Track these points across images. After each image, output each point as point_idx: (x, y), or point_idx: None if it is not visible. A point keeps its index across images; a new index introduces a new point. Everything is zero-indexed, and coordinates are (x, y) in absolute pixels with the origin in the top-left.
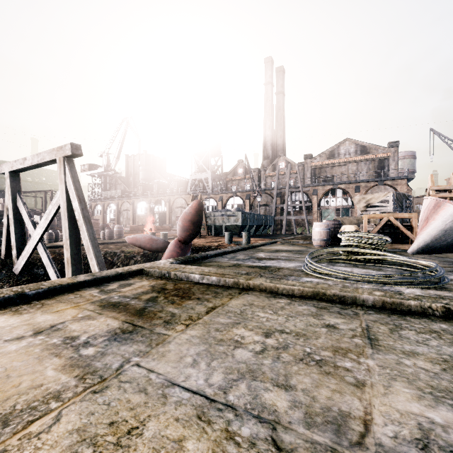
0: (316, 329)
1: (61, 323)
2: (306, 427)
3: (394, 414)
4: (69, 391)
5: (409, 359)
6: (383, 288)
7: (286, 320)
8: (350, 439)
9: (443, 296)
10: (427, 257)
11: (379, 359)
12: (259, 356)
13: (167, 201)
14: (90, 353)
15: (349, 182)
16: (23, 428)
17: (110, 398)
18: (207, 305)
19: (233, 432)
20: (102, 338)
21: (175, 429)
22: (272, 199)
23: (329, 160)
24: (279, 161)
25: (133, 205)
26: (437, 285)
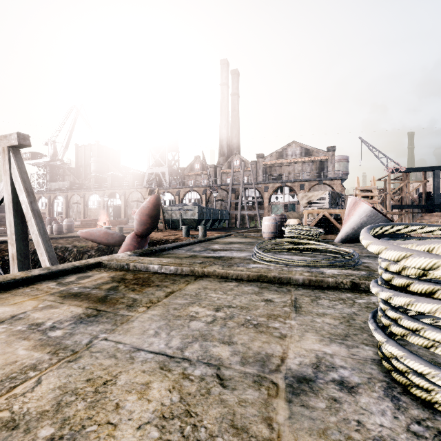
0: (257, 303)
1: (22, 313)
2: (241, 365)
3: (302, 351)
4: (44, 363)
5: (320, 318)
6: (312, 270)
7: (233, 298)
8: (271, 368)
9: (352, 274)
10: (352, 246)
11: (300, 319)
12: (210, 325)
13: (122, 194)
14: (58, 334)
15: (295, 181)
16: (7, 392)
17: (84, 364)
18: (166, 290)
19: (188, 374)
20: (68, 322)
21: (143, 377)
22: (228, 194)
23: (278, 160)
24: (234, 158)
25: (84, 198)
26: (352, 267)
